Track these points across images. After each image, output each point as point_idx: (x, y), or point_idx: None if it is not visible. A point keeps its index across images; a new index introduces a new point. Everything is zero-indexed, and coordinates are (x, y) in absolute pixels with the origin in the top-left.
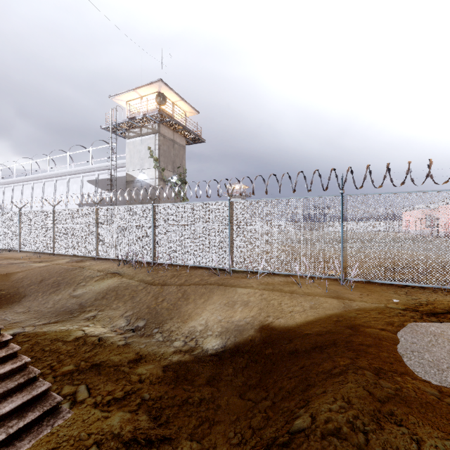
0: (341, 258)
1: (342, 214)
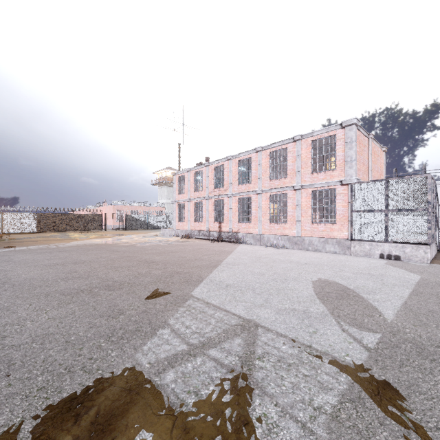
0: (1, 228)
1: (2, 217)
